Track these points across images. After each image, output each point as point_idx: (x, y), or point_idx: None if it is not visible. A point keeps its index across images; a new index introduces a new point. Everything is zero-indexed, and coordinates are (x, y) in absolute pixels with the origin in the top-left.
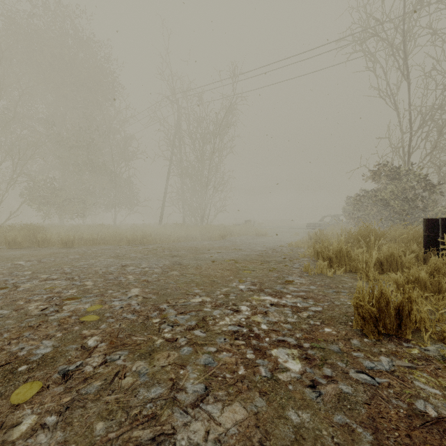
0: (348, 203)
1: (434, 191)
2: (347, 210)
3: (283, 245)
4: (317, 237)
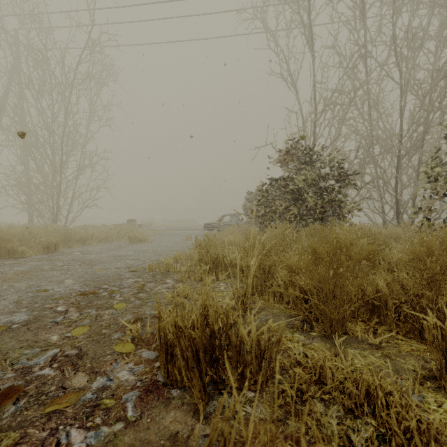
0: (248, 200)
1: (349, 182)
2: (248, 207)
3: (143, 267)
4: (204, 250)
